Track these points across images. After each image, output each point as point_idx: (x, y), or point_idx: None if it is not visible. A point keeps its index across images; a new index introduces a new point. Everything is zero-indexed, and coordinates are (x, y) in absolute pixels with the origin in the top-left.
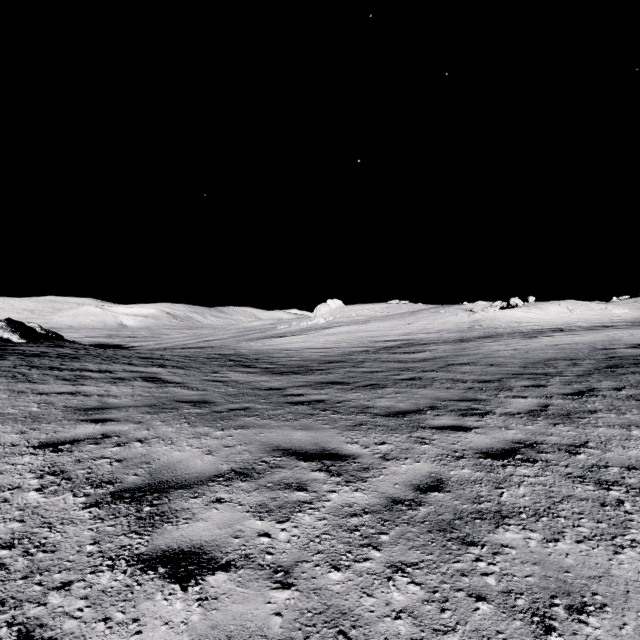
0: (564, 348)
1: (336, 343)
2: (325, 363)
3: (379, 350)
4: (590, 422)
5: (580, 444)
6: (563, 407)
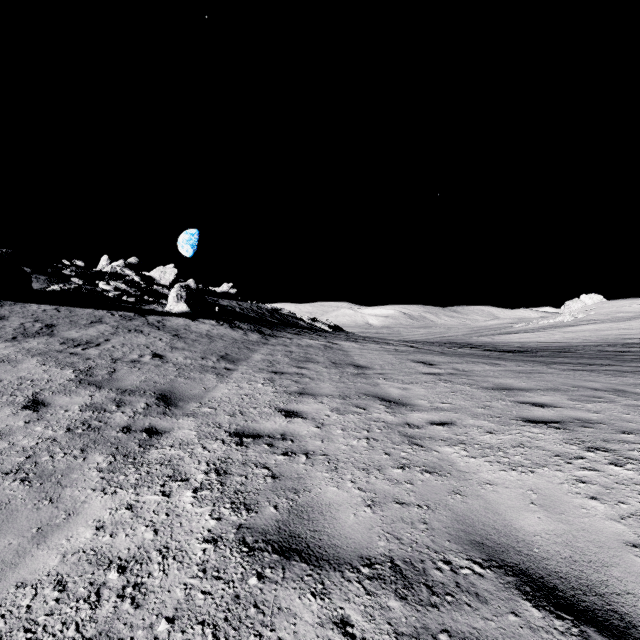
0: None
1: (571, 339)
2: (539, 349)
3: (614, 345)
4: None
5: (638, 371)
6: None
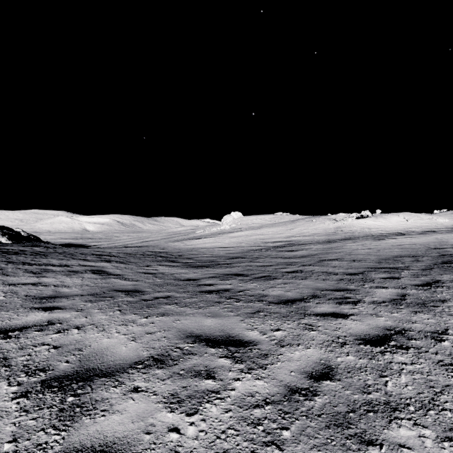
0: (406, 248)
1: (237, 243)
2: (230, 259)
3: (269, 249)
4: (444, 310)
5: (442, 331)
6: (418, 296)
